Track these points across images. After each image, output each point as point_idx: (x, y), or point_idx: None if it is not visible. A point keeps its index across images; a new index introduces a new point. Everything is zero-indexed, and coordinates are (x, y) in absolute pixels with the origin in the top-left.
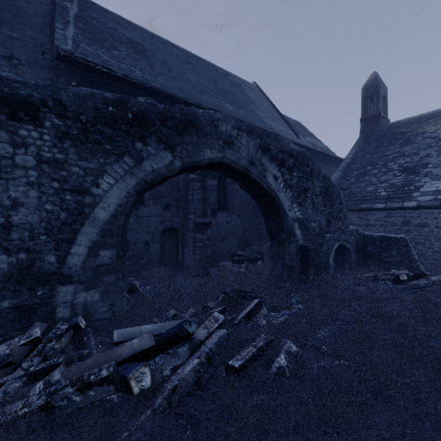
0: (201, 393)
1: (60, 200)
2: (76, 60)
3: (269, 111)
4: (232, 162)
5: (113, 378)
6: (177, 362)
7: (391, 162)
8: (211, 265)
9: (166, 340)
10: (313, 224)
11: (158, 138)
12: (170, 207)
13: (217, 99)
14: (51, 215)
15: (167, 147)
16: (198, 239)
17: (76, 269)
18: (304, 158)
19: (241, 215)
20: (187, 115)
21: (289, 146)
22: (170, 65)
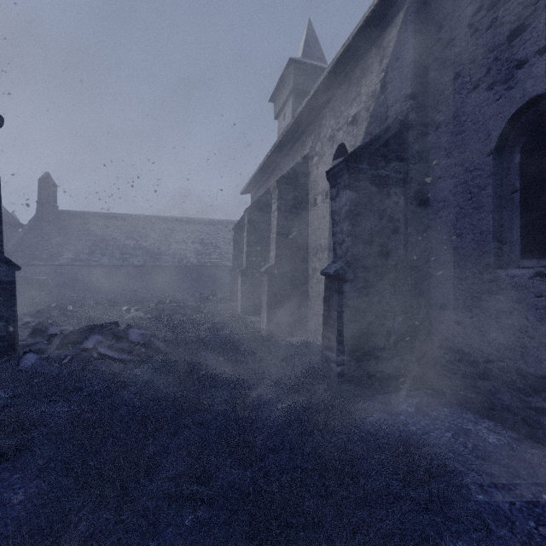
0: None
1: None
2: None
3: None
4: None
5: None
6: None
7: (53, 238)
8: None
9: None
10: None
11: None
12: None
13: None
14: None
15: None
16: None
17: None
18: None
19: None
20: None
21: None
22: None
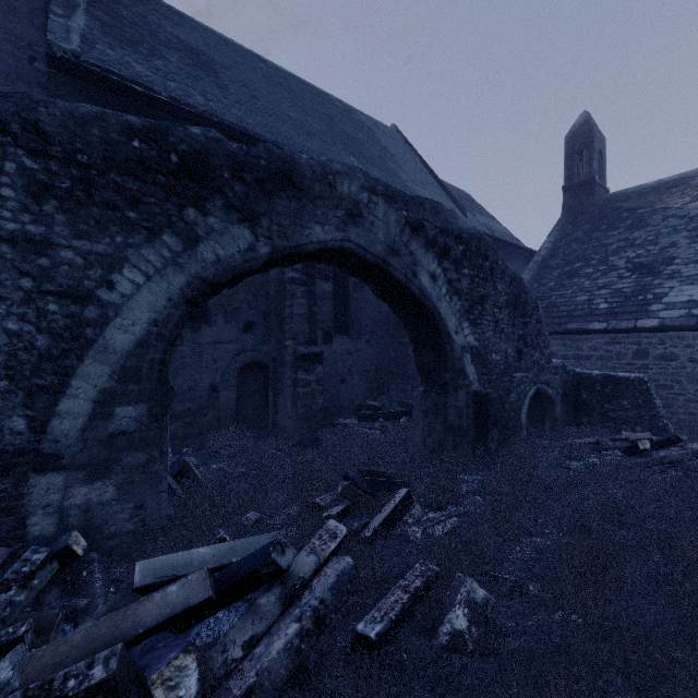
0: (303, 695)
1: (37, 313)
2: (84, 68)
3: (418, 171)
4: (360, 248)
5: (116, 685)
6: (256, 628)
7: (613, 256)
8: (324, 424)
9: (236, 582)
10: (494, 357)
11: (226, 202)
12: (254, 326)
13: (333, 148)
14: (17, 341)
15: (243, 219)
16: (301, 381)
17: (69, 443)
18: (481, 244)
19: (373, 340)
20: (279, 162)
21: (455, 223)
22: (254, 89)
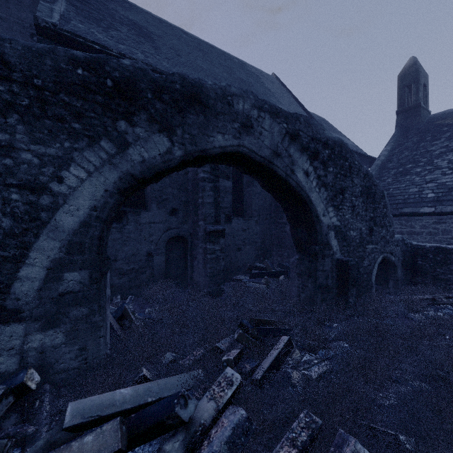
0: None
1: (2, 201)
2: (60, 33)
3: (291, 104)
4: (251, 152)
5: None
6: None
7: (437, 159)
8: (225, 279)
9: (145, 430)
10: (352, 233)
11: (149, 116)
12: (177, 211)
13: None
14: None
15: (162, 129)
16: (209, 250)
17: (28, 300)
18: (342, 149)
19: (260, 221)
20: (190, 86)
21: (323, 133)
22: (179, 50)
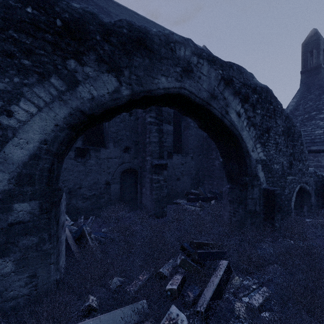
0: None
1: None
2: None
3: None
4: (191, 94)
5: None
6: None
7: None
8: (168, 203)
9: None
10: (275, 166)
11: (98, 57)
12: (129, 149)
13: None
14: None
15: (110, 70)
16: (155, 180)
17: None
18: (268, 94)
19: (194, 157)
20: (136, 31)
21: (252, 80)
22: None
